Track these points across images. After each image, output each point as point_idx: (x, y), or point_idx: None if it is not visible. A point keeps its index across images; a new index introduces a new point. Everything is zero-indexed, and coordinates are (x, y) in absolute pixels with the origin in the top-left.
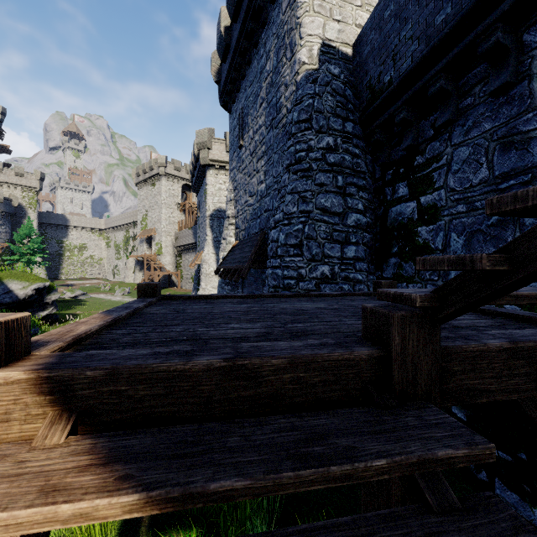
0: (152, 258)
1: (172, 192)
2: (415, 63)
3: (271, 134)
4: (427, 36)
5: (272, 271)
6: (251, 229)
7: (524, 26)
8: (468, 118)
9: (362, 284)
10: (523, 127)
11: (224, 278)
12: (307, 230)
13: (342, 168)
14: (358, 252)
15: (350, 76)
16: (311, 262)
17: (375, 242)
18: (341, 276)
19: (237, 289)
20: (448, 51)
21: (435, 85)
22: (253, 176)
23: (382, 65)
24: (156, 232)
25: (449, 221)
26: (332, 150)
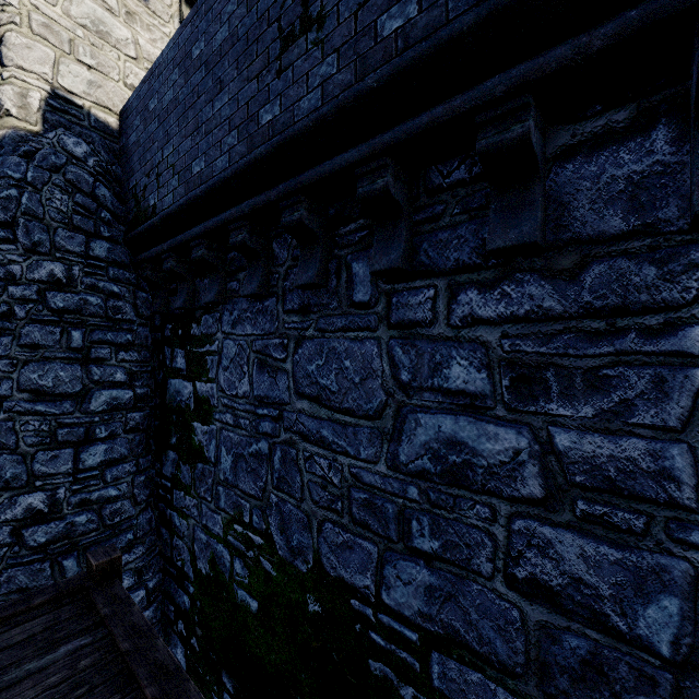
0: None
1: None
2: (174, 208)
3: None
4: (186, 180)
5: None
6: None
7: (274, 232)
8: (235, 307)
9: (119, 499)
10: (273, 350)
11: None
12: None
13: (84, 316)
14: (114, 451)
15: (111, 162)
16: (4, 491)
17: (155, 418)
18: (73, 503)
19: None
20: (207, 216)
21: (197, 250)
22: None
23: (147, 177)
24: None
25: (220, 430)
26: (63, 285)
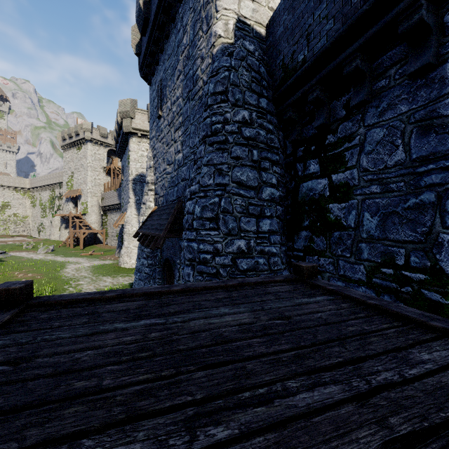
0: (77, 217)
1: (98, 156)
2: (331, 41)
3: (188, 106)
4: (343, 14)
5: (187, 244)
6: (169, 196)
7: (446, 7)
8: (383, 100)
9: (276, 256)
10: (444, 110)
11: (142, 243)
12: (223, 203)
13: (257, 142)
14: (272, 226)
15: (263, 55)
16: (227, 236)
17: (286, 214)
18: (257, 250)
19: (156, 251)
20: (365, 30)
21: (350, 64)
22: (171, 146)
23: (295, 45)
24: (82, 192)
25: (362, 201)
26: (248, 124)
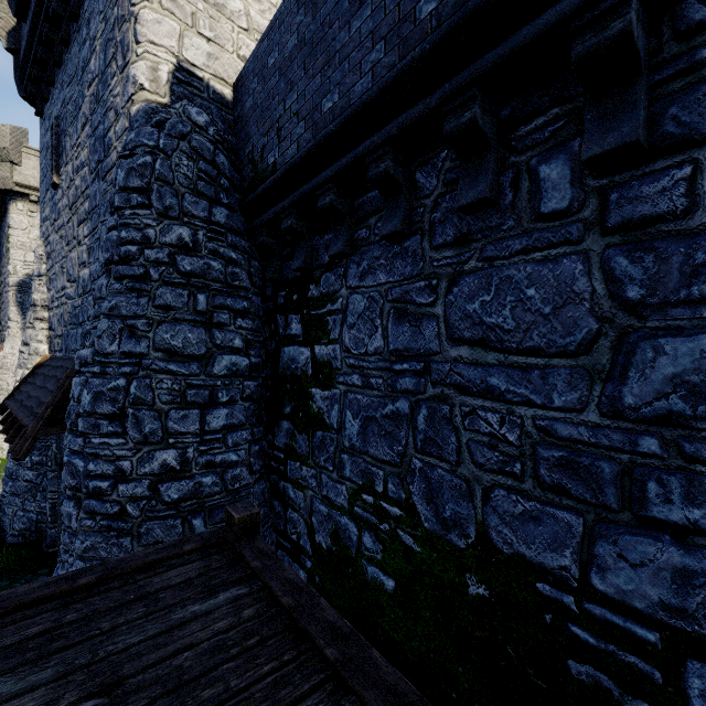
0: None
1: None
2: (300, 155)
3: (97, 187)
4: (314, 122)
5: (68, 459)
6: (70, 340)
7: (418, 160)
8: (364, 257)
9: (238, 465)
10: (416, 296)
11: (6, 431)
12: (135, 389)
13: (207, 280)
14: (233, 417)
15: (227, 133)
16: (143, 445)
17: (266, 389)
18: (200, 463)
19: (50, 437)
20: (338, 156)
21: (324, 197)
22: (73, 248)
23: (266, 136)
24: None
25: (344, 393)
26: (190, 249)
